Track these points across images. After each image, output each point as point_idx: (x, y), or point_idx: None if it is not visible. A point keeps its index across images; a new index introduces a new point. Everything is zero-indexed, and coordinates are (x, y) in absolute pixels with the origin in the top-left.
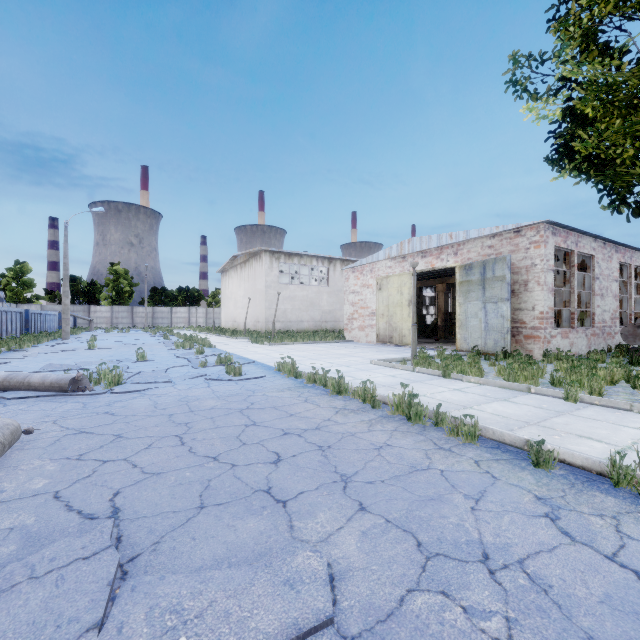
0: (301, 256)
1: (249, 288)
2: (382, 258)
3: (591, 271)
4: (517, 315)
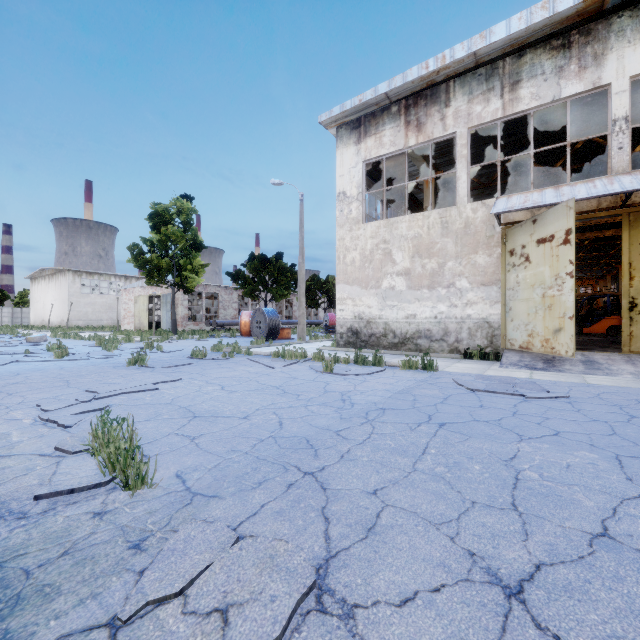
0: (101, 274)
1: (56, 295)
2: (136, 286)
3: (218, 299)
4: (176, 317)
